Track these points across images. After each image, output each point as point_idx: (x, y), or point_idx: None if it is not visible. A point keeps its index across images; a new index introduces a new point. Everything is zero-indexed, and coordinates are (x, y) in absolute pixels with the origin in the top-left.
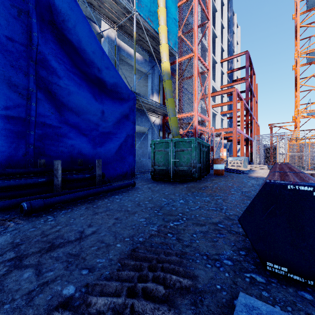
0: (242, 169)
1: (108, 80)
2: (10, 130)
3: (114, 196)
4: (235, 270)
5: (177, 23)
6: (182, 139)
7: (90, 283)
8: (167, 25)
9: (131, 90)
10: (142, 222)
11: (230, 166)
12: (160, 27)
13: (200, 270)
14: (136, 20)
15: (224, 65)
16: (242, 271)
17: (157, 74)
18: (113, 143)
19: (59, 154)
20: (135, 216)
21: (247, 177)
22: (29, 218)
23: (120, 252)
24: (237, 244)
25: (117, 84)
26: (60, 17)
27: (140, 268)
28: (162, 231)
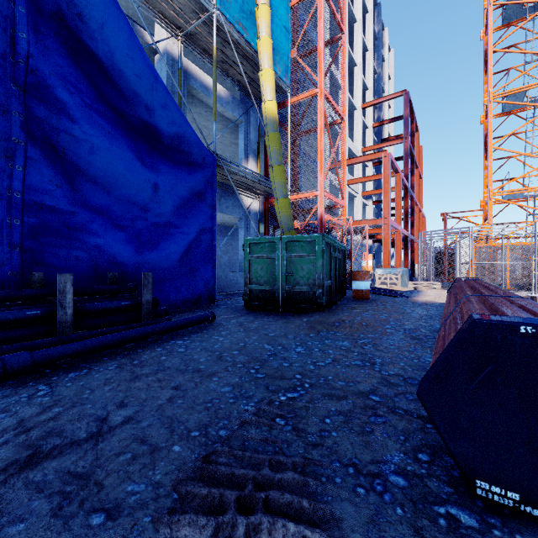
0: (399, 289)
1: (165, 129)
2: None
3: (176, 340)
4: (414, 499)
5: (289, 36)
6: (300, 237)
7: None
8: (271, 37)
9: (208, 149)
10: (227, 395)
11: (379, 284)
12: (260, 40)
13: (345, 504)
14: (217, 25)
15: (367, 114)
16: (429, 502)
17: (254, 124)
18: (176, 243)
19: (71, 263)
20: (212, 382)
21: (410, 304)
22: None
23: (178, 465)
24: (412, 438)
25: (183, 136)
26: (73, 7)
27: (219, 505)
28: (264, 412)
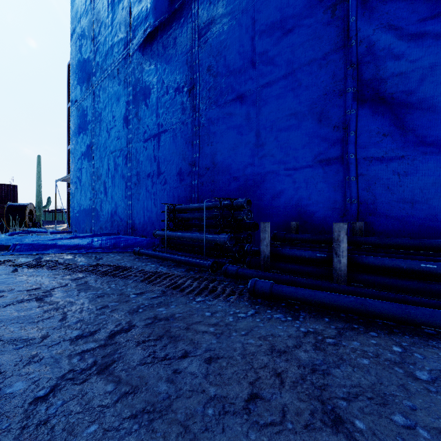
0: None
1: None
2: (323, 182)
3: None
4: None
5: None
6: None
7: (4, 406)
8: None
9: None
10: None
11: None
12: None
13: None
14: None
15: None
16: None
17: None
18: None
19: (399, 212)
20: None
21: None
22: (245, 301)
23: (57, 437)
24: None
25: None
26: None
27: None
28: None
